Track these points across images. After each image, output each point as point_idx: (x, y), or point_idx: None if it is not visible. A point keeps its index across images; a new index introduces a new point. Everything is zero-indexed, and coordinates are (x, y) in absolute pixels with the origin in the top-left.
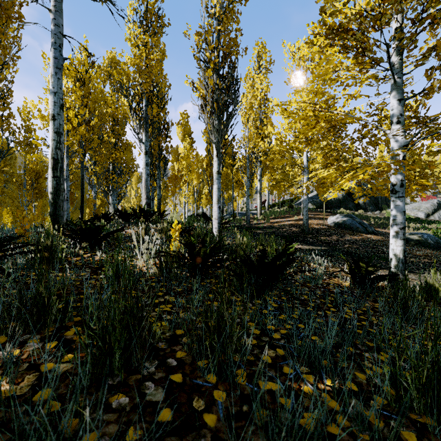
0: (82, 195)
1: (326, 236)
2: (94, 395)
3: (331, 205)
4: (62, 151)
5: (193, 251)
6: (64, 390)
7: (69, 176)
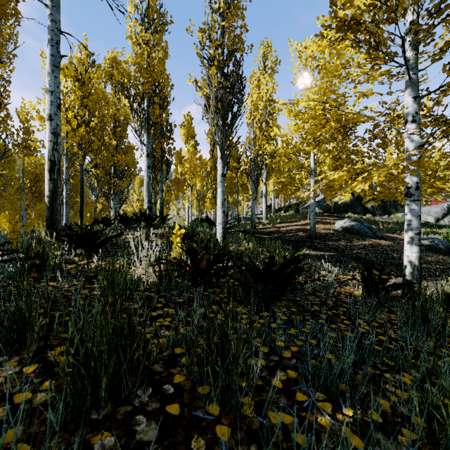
0: (81, 199)
1: (334, 241)
2: (70, 440)
3: (338, 209)
4: (59, 152)
5: (195, 258)
6: (38, 428)
7: (70, 180)
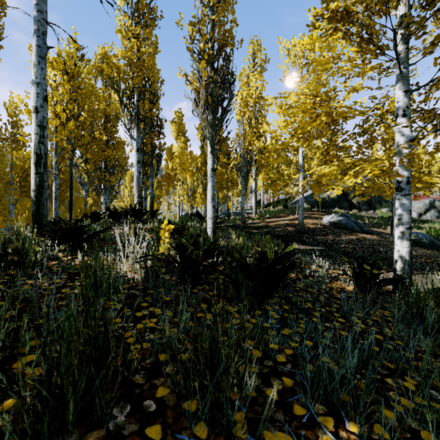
0: (70, 193)
1: (322, 235)
2: None
3: (325, 205)
4: (46, 146)
5: (184, 253)
6: None
7: (60, 175)
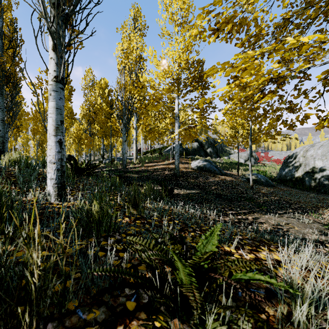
0: None
1: (194, 178)
2: None
3: (189, 153)
4: None
5: None
6: None
7: None
